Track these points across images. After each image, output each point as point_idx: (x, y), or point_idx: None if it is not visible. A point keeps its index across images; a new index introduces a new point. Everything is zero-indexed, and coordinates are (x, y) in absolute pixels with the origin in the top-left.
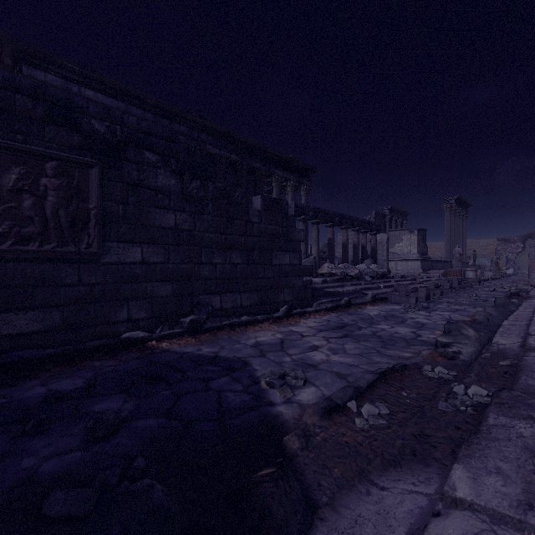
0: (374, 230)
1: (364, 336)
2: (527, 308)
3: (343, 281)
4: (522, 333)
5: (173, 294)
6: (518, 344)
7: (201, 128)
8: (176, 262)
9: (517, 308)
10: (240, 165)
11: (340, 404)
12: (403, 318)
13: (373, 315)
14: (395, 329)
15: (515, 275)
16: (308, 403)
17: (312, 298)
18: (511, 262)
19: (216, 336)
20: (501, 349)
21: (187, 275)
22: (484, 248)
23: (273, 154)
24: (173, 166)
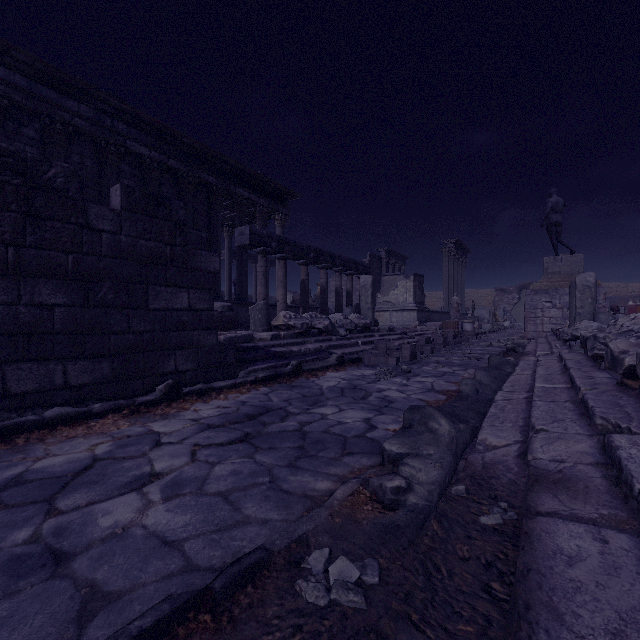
0: (361, 272)
1: (278, 436)
2: (524, 369)
3: (306, 336)
4: (520, 420)
5: None
6: (516, 450)
7: (116, 113)
8: None
9: (514, 370)
10: (183, 175)
11: None
12: (367, 392)
13: (326, 388)
14: (342, 416)
15: (511, 327)
16: None
17: (236, 364)
18: (508, 313)
19: None
20: (489, 463)
21: None
22: (483, 299)
23: (234, 166)
24: None
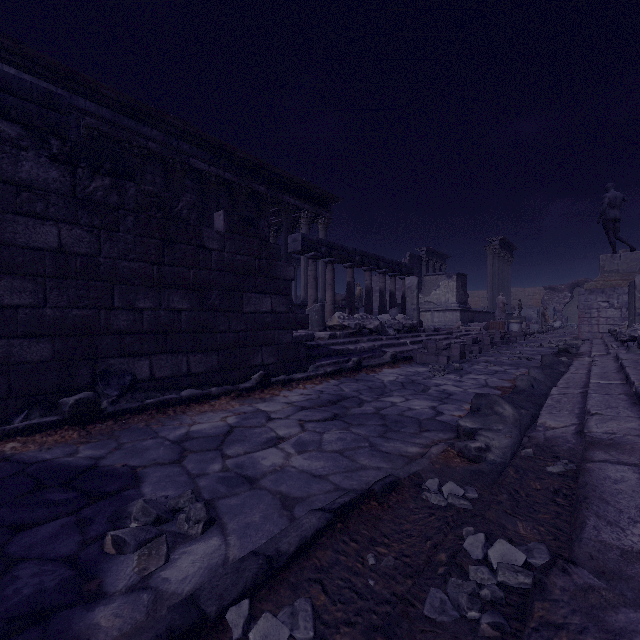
0: (404, 273)
1: (362, 416)
2: (579, 368)
3: (358, 335)
4: (576, 409)
5: (54, 358)
6: (573, 429)
7: (181, 134)
8: (61, 306)
9: (568, 369)
10: (237, 186)
11: (210, 615)
12: (425, 386)
13: (387, 382)
14: (410, 404)
15: (562, 328)
16: (179, 588)
17: (307, 360)
18: (558, 313)
19: (126, 424)
20: (550, 437)
21: (84, 327)
22: (530, 298)
23: (282, 175)
24: (54, 149)
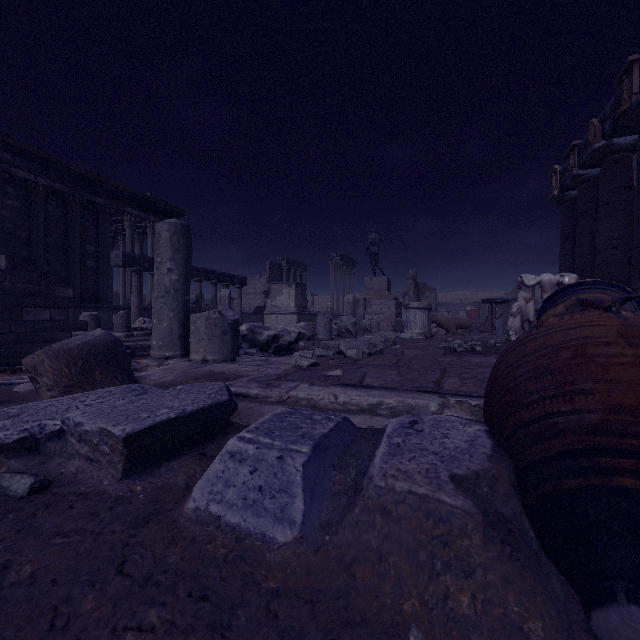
0: (237, 283)
1: None
2: None
3: None
4: None
5: None
6: None
7: (0, 145)
8: None
9: None
10: (70, 197)
11: None
12: None
13: None
14: None
15: None
16: None
17: None
18: None
19: None
20: None
21: None
22: None
23: (123, 189)
24: None
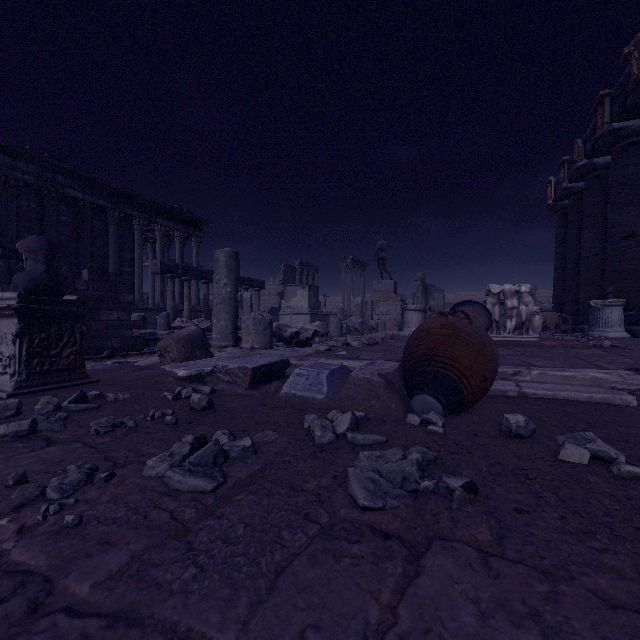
0: (256, 286)
1: None
2: None
3: None
4: None
5: None
6: None
7: (57, 169)
8: None
9: None
10: (111, 211)
11: None
12: None
13: None
14: None
15: None
16: None
17: (143, 345)
18: None
19: None
20: None
21: None
22: None
23: (155, 202)
24: (1, 253)
